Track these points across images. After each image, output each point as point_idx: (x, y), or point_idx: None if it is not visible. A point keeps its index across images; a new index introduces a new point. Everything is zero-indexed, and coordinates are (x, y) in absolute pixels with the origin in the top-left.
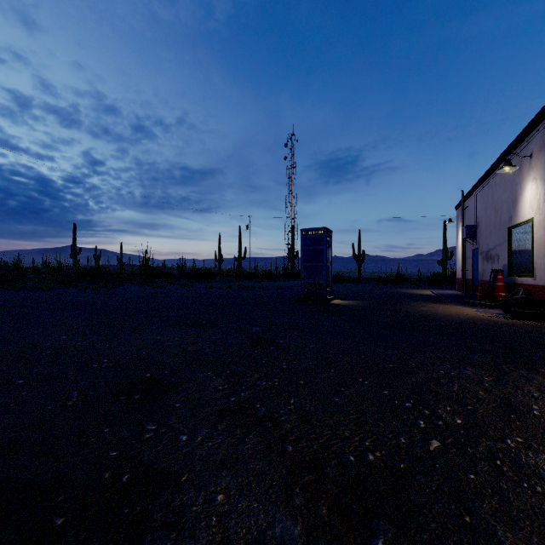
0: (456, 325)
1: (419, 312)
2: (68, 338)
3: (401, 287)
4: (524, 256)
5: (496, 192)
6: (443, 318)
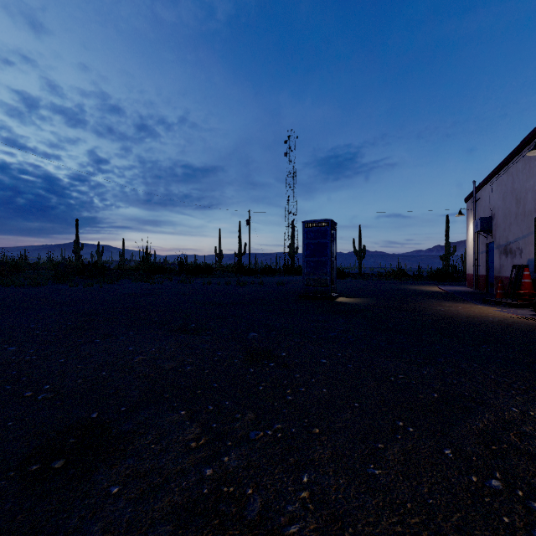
0: (492, 331)
1: (438, 312)
2: (18, 350)
3: (406, 283)
4: None
5: (518, 180)
6: (470, 321)
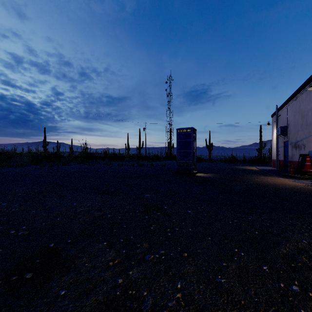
0: (288, 193)
1: (256, 182)
2: (7, 205)
3: (237, 165)
4: None
5: (303, 104)
6: (275, 187)
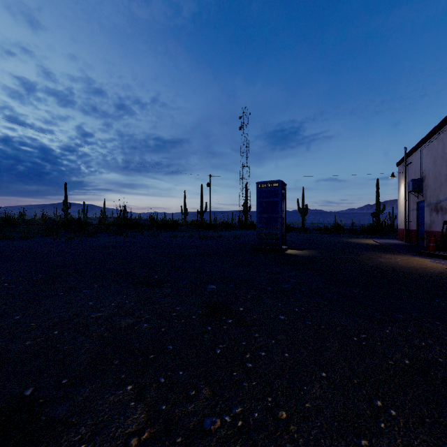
0: (438, 283)
1: (380, 264)
2: None
3: (344, 236)
4: None
5: None
6: (413, 273)
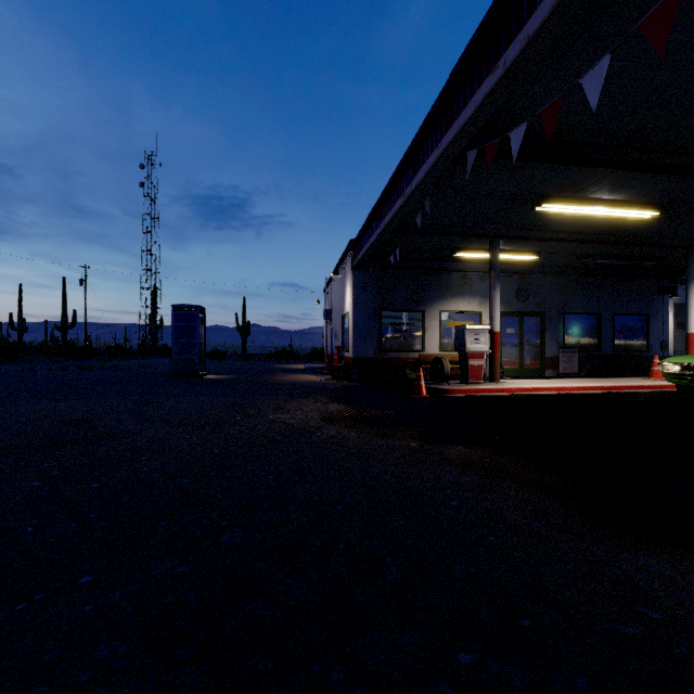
0: (292, 385)
1: (277, 380)
2: None
3: (281, 362)
4: (347, 337)
5: (339, 287)
6: (288, 382)
